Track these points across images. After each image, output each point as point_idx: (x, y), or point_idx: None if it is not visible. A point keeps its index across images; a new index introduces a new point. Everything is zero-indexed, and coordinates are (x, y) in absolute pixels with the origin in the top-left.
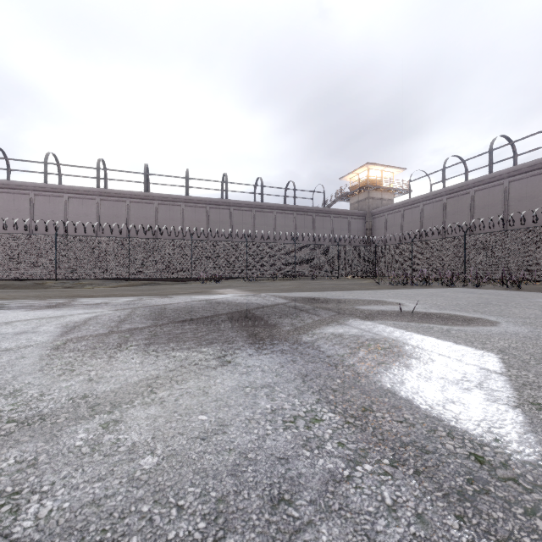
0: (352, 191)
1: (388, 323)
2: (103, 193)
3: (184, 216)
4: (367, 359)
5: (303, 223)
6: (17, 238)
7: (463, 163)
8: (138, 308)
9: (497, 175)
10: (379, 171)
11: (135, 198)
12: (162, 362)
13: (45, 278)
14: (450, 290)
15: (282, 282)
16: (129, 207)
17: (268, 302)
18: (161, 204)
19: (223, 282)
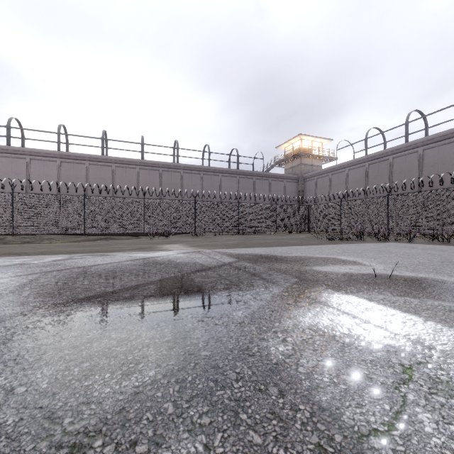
0: (287, 158)
1: (380, 300)
2: (64, 156)
3: (139, 177)
4: None
5: (245, 185)
6: None
7: (382, 134)
8: (50, 272)
9: (413, 144)
10: (310, 141)
11: (93, 161)
12: None
13: (1, 233)
14: (389, 245)
15: (227, 237)
16: (88, 168)
17: (213, 262)
18: (118, 167)
19: (172, 237)
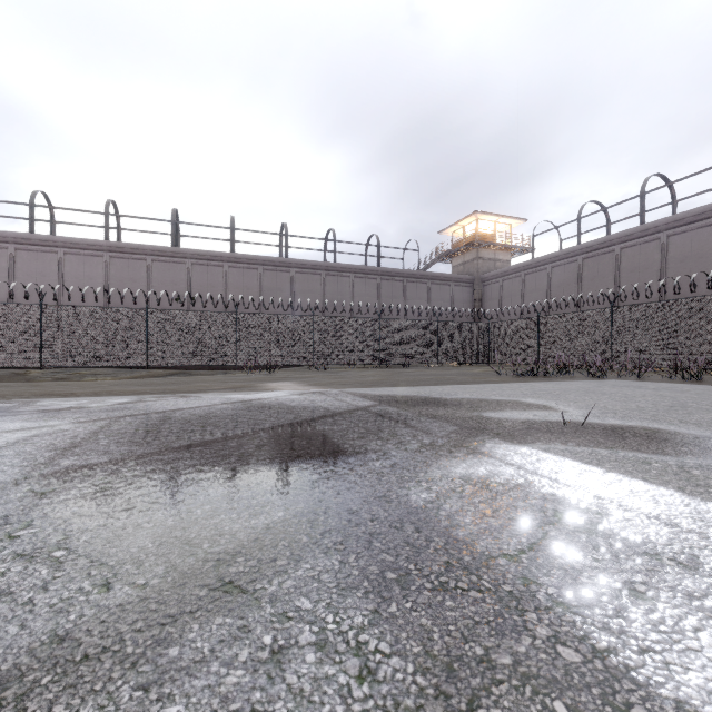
0: (456, 249)
1: (559, 451)
2: (114, 248)
3: (227, 280)
4: (584, 575)
5: (390, 292)
6: None
7: (604, 211)
8: (122, 418)
9: (651, 227)
10: (492, 223)
11: (158, 255)
12: (52, 597)
13: (24, 366)
14: (605, 384)
15: (362, 371)
16: (150, 267)
17: (342, 406)
18: (195, 264)
19: (279, 371)
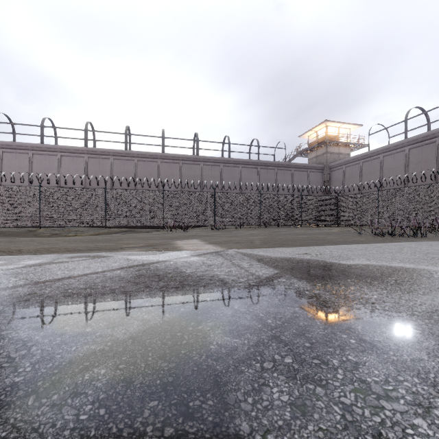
0: (311, 147)
1: None
2: (90, 151)
3: (160, 171)
4: None
5: (266, 177)
6: (5, 189)
7: (425, 114)
8: None
9: None
10: (336, 128)
11: (117, 156)
12: None
13: (30, 226)
14: None
15: (249, 230)
16: (112, 163)
17: (241, 275)
18: (140, 161)
19: (191, 230)
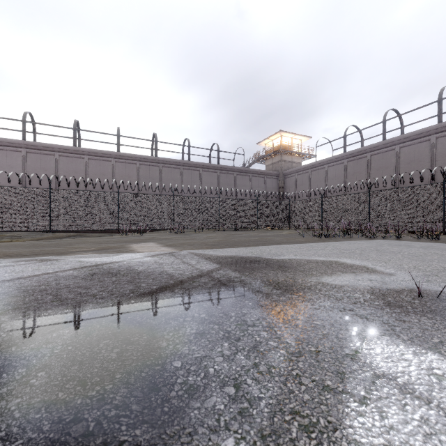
0: (268, 155)
1: None
2: (30, 146)
3: (114, 171)
4: None
5: (226, 181)
6: None
7: (360, 132)
8: None
9: (390, 142)
10: (290, 138)
11: (64, 152)
12: None
13: None
14: (382, 243)
15: (207, 234)
16: (57, 160)
17: (187, 270)
18: (91, 159)
19: (149, 234)
